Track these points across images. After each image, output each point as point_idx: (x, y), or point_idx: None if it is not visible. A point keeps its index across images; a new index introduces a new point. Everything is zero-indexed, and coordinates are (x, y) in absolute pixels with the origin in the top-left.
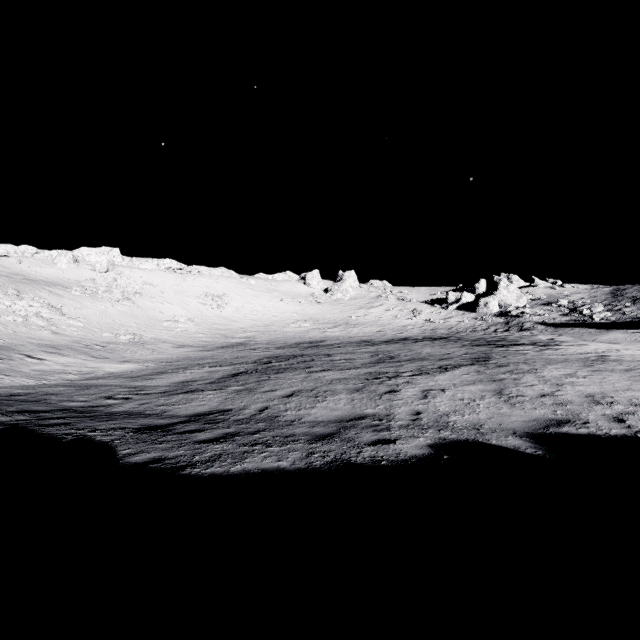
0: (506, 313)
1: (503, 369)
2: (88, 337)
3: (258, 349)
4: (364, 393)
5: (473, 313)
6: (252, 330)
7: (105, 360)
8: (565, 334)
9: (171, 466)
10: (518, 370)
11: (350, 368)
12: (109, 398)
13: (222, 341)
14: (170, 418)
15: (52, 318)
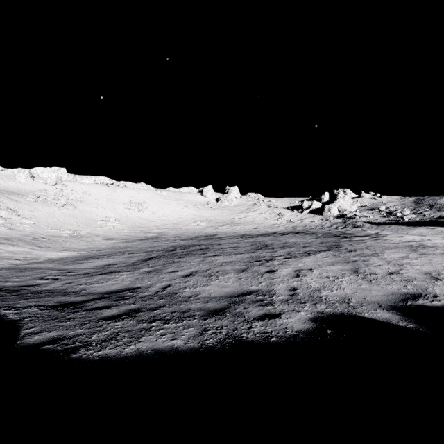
0: (343, 215)
1: (353, 253)
2: (37, 232)
3: (167, 241)
4: (248, 273)
5: (320, 215)
6: (164, 227)
7: (48, 249)
8: (385, 230)
9: (65, 347)
10: (364, 254)
11: (236, 253)
12: (40, 279)
13: (141, 235)
14: (86, 295)
15: (9, 218)
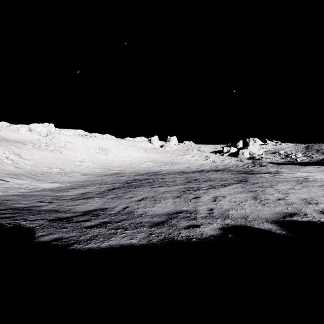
0: (253, 157)
1: (255, 185)
2: (35, 170)
3: (125, 176)
4: (181, 198)
5: (236, 158)
6: (123, 166)
7: (43, 182)
8: (283, 168)
9: (65, 243)
10: (263, 186)
11: (174, 185)
12: (41, 202)
13: (107, 172)
14: (72, 213)
15: (15, 159)
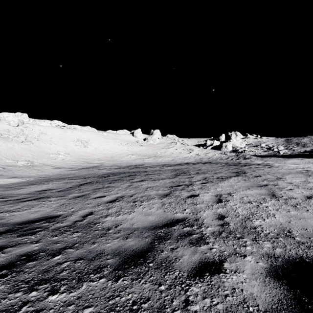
0: (236, 150)
1: (259, 178)
2: None
3: (104, 169)
4: (171, 198)
5: (219, 151)
6: (103, 159)
7: None
8: (268, 160)
9: None
10: (270, 179)
11: (159, 179)
12: None
13: (84, 165)
14: None
15: None
